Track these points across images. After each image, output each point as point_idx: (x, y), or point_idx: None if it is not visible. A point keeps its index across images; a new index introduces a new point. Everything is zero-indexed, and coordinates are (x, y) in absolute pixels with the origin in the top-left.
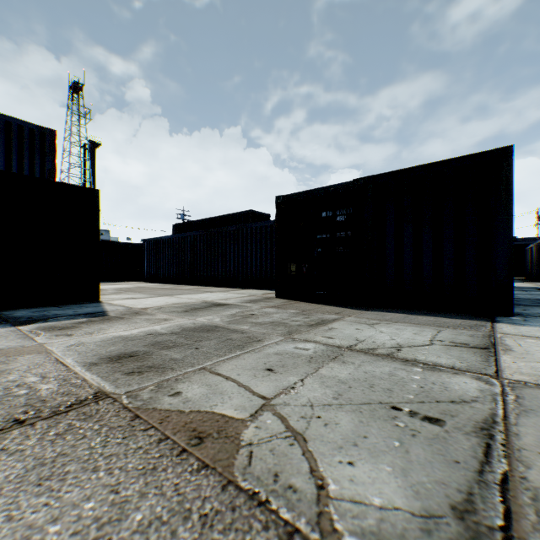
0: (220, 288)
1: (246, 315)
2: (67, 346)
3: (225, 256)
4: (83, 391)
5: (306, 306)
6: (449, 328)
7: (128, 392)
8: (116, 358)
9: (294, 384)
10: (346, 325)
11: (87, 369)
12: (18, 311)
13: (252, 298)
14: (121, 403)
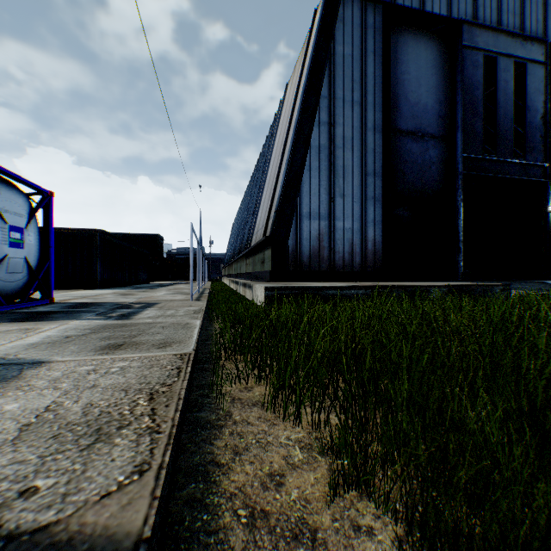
0: None
1: None
2: None
3: None
4: None
5: None
6: (65, 291)
7: None
8: None
9: None
10: None
11: None
12: None
13: None
14: None
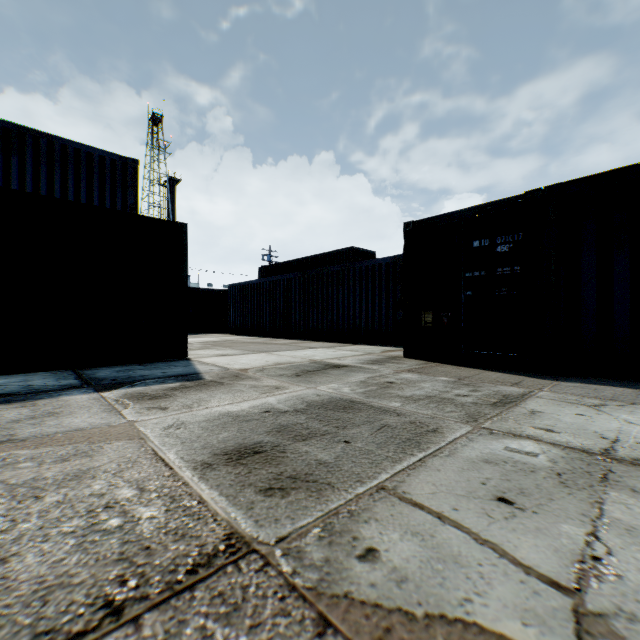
0: (322, 342)
1: (382, 383)
2: (163, 427)
3: (326, 303)
4: (204, 528)
5: (457, 371)
6: None
7: (281, 540)
8: (236, 454)
9: (588, 546)
10: (551, 406)
11: (199, 475)
12: (100, 370)
13: (372, 357)
14: (278, 572)
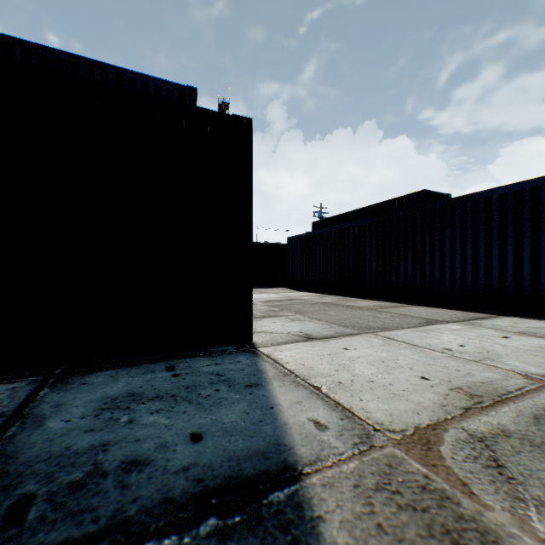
0: (424, 307)
1: None
2: None
3: (421, 252)
4: None
5: None
6: None
7: None
8: None
9: None
10: None
11: None
12: (78, 393)
13: None
14: None
